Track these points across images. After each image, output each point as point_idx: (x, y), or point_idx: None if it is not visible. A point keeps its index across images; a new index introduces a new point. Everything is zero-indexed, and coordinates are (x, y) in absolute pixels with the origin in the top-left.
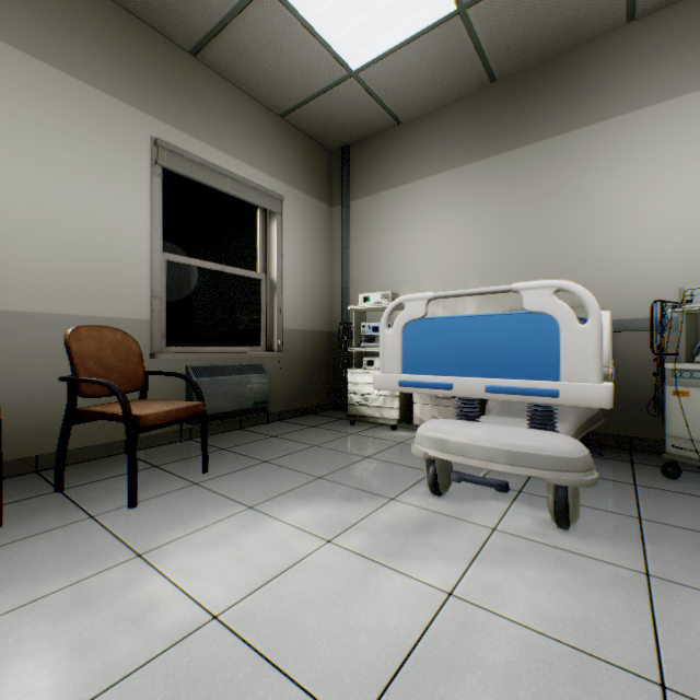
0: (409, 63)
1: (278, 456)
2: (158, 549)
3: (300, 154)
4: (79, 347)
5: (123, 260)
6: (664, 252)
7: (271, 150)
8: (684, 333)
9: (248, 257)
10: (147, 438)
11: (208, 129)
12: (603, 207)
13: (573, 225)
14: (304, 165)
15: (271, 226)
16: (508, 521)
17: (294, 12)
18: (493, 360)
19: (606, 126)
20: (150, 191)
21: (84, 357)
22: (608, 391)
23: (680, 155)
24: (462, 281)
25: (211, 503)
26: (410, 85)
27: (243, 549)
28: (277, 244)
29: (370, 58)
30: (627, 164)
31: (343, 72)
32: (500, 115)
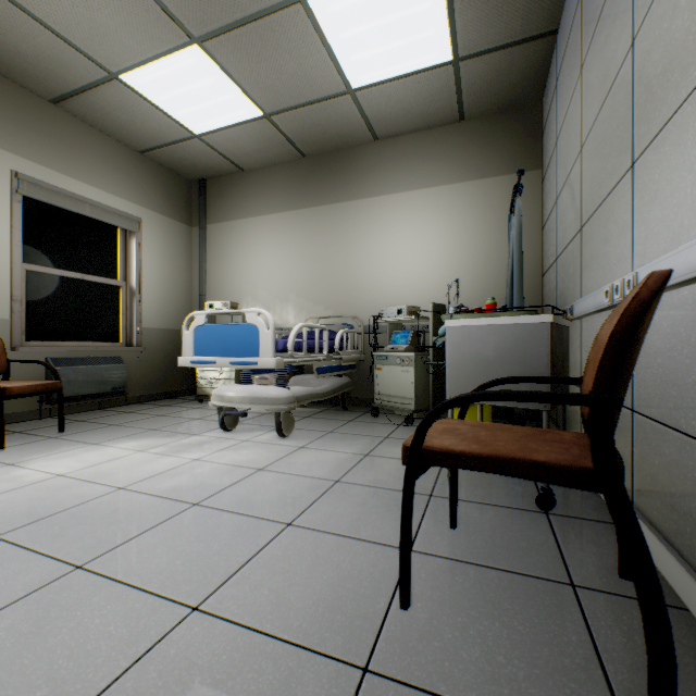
0: (240, 137)
1: (126, 422)
2: (24, 462)
3: (159, 183)
4: None
5: None
6: (393, 285)
7: (131, 180)
8: (389, 334)
9: (109, 267)
10: (8, 415)
11: (68, 163)
12: (364, 253)
13: (350, 263)
14: (164, 192)
15: (131, 243)
16: (257, 437)
17: (141, 95)
18: (235, 348)
19: (366, 202)
20: (11, 214)
21: None
22: (275, 361)
23: (400, 228)
24: (286, 295)
25: (65, 444)
26: (245, 149)
27: (84, 457)
28: (136, 258)
29: (208, 129)
30: (376, 228)
31: (189, 134)
32: (309, 181)
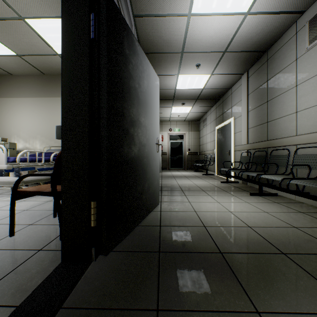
0: (6, 61)
1: None
2: None
3: None
4: None
5: None
6: None
7: None
8: None
9: None
10: None
11: None
12: None
13: None
14: None
15: None
16: (3, 199)
17: None
18: None
19: None
20: None
21: None
22: (6, 166)
23: None
24: (35, 135)
25: None
26: (10, 66)
27: None
28: None
29: None
30: None
31: None
32: (47, 85)
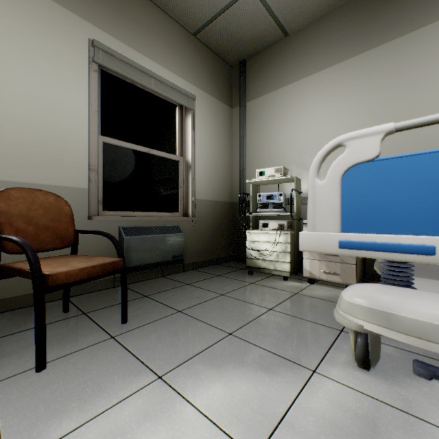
0: None
1: (190, 305)
2: None
3: (208, 66)
4: (6, 206)
5: (64, 139)
6: None
7: (186, 60)
8: None
9: (169, 144)
10: (85, 285)
11: (136, 39)
12: None
13: None
14: (211, 75)
15: (186, 120)
16: None
17: None
18: None
19: None
20: (88, 84)
21: (12, 215)
22: None
23: None
24: None
25: (120, 368)
26: None
27: None
28: (190, 133)
29: None
30: None
31: None
32: (379, 12)
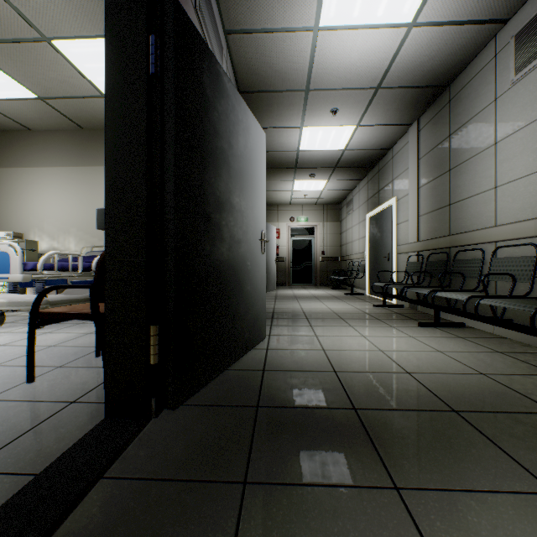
0: (21, 108)
1: None
2: None
3: None
4: None
5: None
6: None
7: None
8: None
9: None
10: None
11: None
12: None
13: None
14: None
15: None
16: (17, 330)
17: None
18: None
19: None
20: None
21: None
22: (22, 276)
23: None
24: (68, 229)
25: None
26: (28, 116)
27: None
28: None
29: None
30: None
31: None
32: (87, 147)
